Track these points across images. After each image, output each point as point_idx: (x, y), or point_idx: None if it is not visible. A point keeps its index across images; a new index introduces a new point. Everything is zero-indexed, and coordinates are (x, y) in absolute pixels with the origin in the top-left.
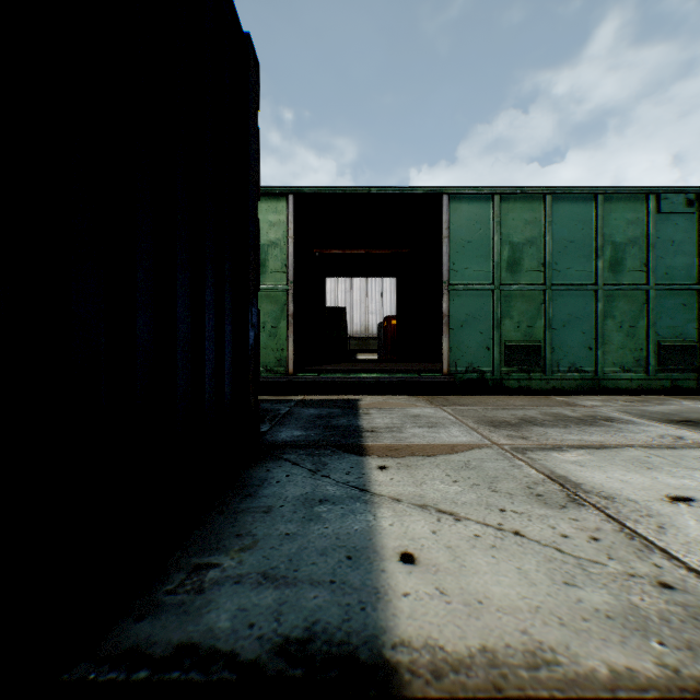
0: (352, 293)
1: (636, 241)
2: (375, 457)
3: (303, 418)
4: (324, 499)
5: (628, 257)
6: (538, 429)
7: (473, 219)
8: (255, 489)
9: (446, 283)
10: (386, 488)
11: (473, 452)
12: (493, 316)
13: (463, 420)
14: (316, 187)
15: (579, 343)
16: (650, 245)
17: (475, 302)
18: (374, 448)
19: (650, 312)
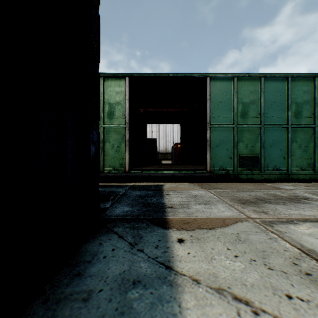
0: (159, 132)
1: (308, 101)
2: (175, 230)
3: (131, 197)
4: (137, 279)
5: (304, 110)
6: (269, 205)
7: (222, 90)
8: (85, 266)
9: (209, 124)
10: (186, 264)
11: (238, 225)
12: (233, 141)
13: (223, 199)
14: (140, 73)
15: (278, 155)
16: (315, 104)
17: (224, 133)
18: (173, 222)
19: (315, 139)
